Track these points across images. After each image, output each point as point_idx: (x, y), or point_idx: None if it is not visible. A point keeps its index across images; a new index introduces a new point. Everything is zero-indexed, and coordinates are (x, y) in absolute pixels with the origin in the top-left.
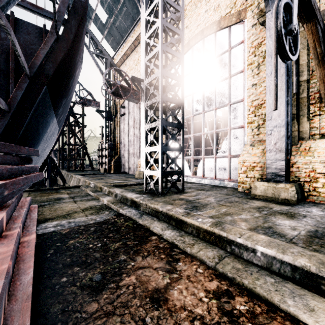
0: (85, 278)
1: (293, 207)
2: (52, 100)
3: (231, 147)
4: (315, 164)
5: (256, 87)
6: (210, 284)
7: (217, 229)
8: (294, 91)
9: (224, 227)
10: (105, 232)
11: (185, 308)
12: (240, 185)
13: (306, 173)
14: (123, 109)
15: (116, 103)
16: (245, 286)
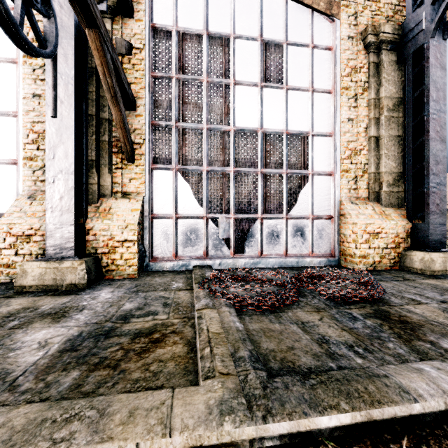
0: None
1: (78, 295)
2: None
3: None
4: (114, 230)
5: (41, 100)
6: None
7: None
8: (52, 114)
9: None
10: None
11: None
12: (4, 271)
13: (105, 242)
14: None
15: None
16: None
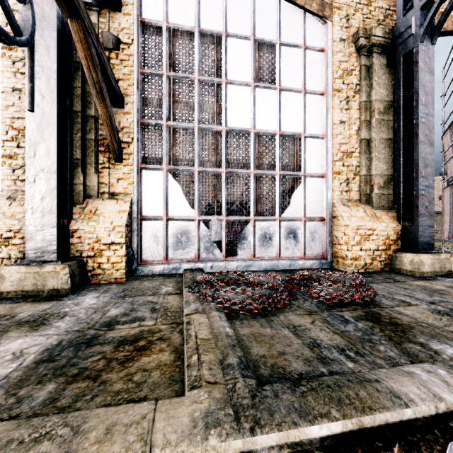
0: None
1: (61, 301)
2: None
3: None
4: (100, 232)
5: (21, 95)
6: None
7: None
8: (28, 107)
9: None
10: None
11: None
12: None
13: (90, 245)
14: None
15: None
16: None
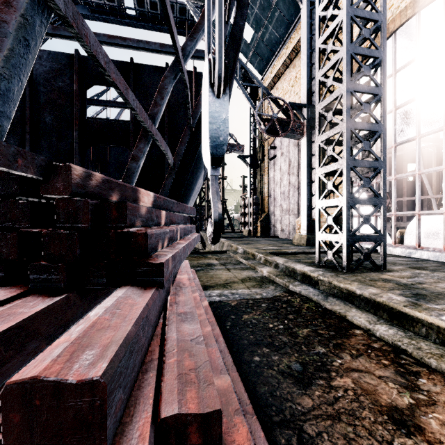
0: (280, 363)
1: None
2: None
3: None
4: None
5: None
6: None
7: None
8: None
9: None
10: (282, 312)
11: None
12: None
13: None
14: (273, 150)
15: (263, 144)
16: None
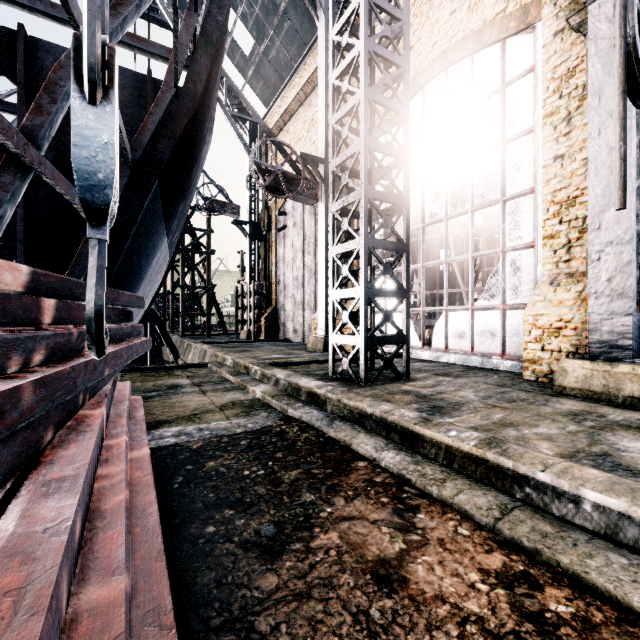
0: (246, 530)
1: None
2: (164, 206)
3: (506, 288)
4: None
5: (563, 161)
6: (488, 559)
7: (492, 452)
8: None
9: (506, 450)
10: (269, 450)
11: (443, 599)
12: (529, 367)
13: None
14: (283, 217)
15: (269, 207)
16: (563, 567)
